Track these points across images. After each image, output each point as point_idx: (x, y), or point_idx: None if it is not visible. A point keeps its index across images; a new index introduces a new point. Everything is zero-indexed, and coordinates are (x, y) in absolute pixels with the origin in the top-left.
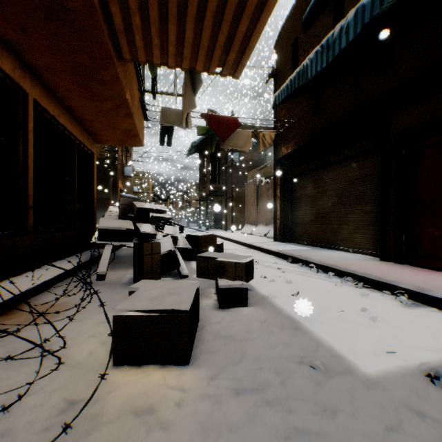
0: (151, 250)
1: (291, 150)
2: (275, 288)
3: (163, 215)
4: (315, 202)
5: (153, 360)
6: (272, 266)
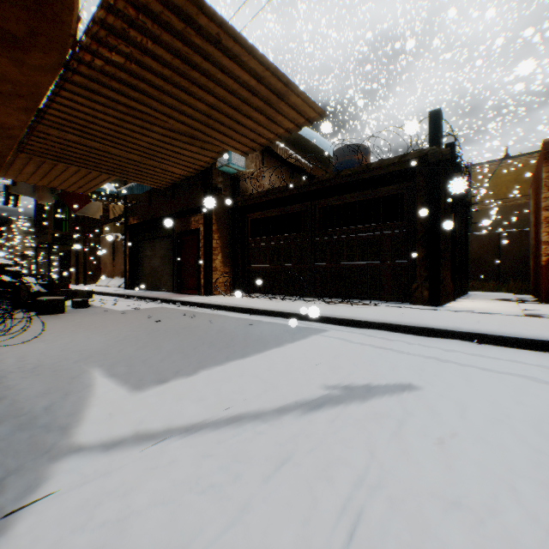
0: (27, 289)
1: (136, 222)
2: (106, 304)
3: (13, 268)
4: (151, 260)
5: (53, 313)
6: (112, 300)
